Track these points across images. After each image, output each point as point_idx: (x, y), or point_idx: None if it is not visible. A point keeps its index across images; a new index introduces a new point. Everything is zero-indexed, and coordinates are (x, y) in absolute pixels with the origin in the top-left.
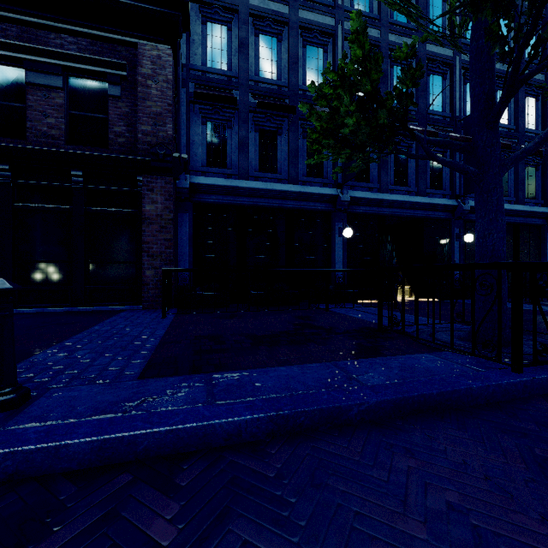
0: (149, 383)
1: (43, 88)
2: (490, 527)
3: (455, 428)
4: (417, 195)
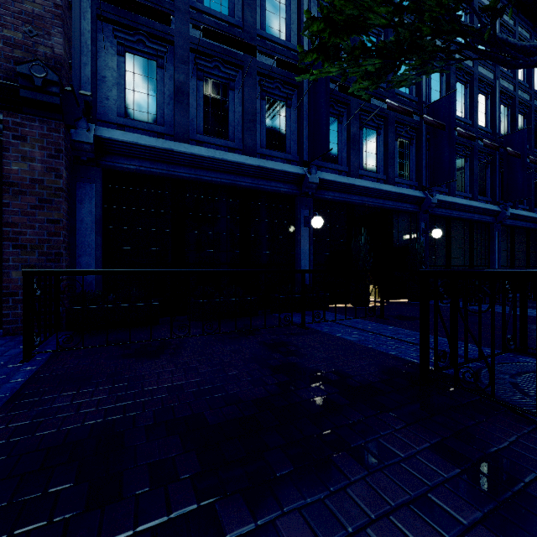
0: None
1: None
2: None
3: None
4: (386, 184)
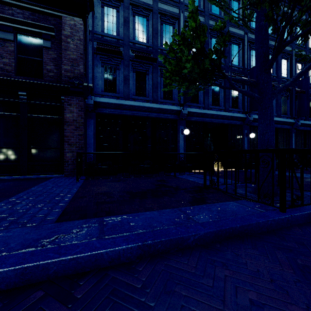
0: (62, 225)
1: (0, 40)
2: None
3: (250, 248)
4: (224, 111)
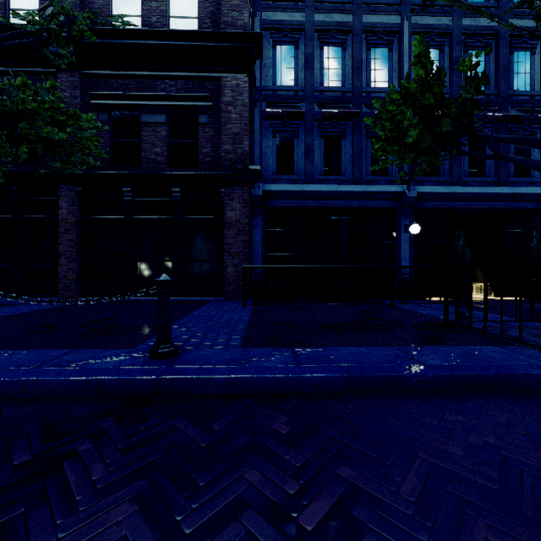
0: (250, 350)
1: (152, 125)
2: (517, 458)
3: (507, 403)
4: (497, 185)
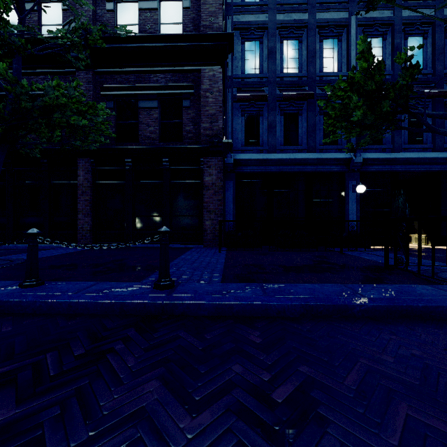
0: (228, 284)
1: (147, 109)
2: (436, 365)
3: (433, 328)
4: (433, 151)
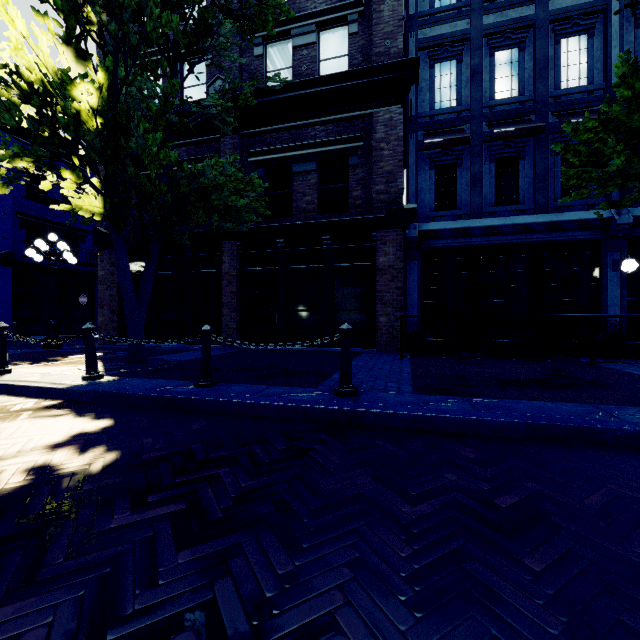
0: (423, 396)
1: (303, 174)
2: None
3: None
4: None
